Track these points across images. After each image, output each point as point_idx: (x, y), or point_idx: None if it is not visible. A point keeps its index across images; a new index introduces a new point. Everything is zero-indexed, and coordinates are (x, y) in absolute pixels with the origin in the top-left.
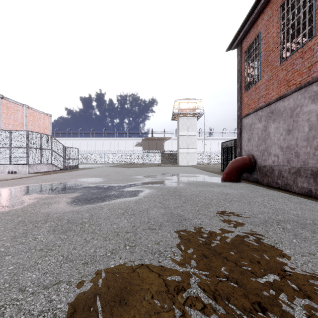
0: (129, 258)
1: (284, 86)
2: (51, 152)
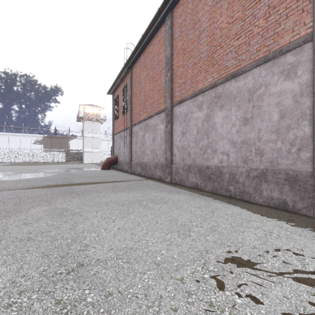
0: (48, 182)
1: (123, 126)
2: None
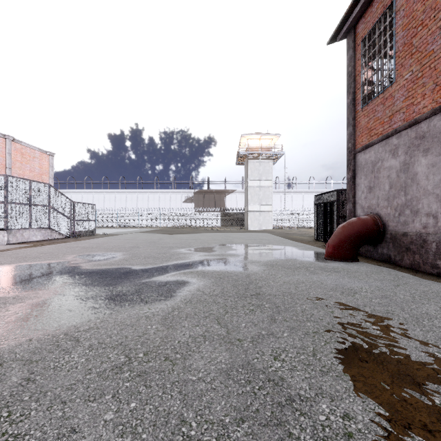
0: None
1: None
2: (50, 210)
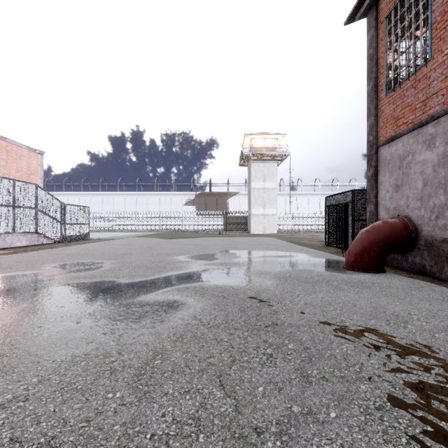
0: None
1: None
2: (36, 212)
